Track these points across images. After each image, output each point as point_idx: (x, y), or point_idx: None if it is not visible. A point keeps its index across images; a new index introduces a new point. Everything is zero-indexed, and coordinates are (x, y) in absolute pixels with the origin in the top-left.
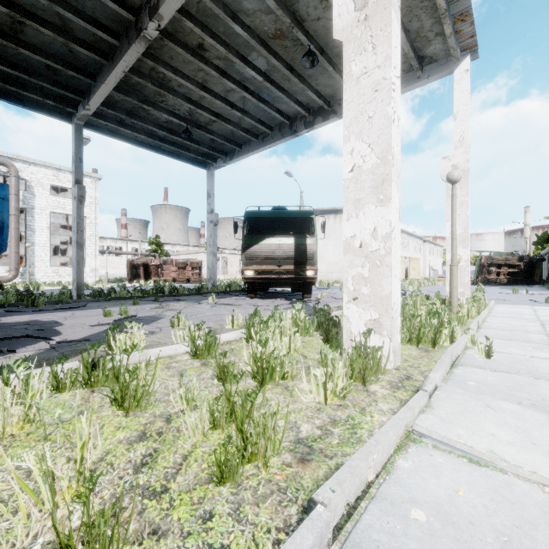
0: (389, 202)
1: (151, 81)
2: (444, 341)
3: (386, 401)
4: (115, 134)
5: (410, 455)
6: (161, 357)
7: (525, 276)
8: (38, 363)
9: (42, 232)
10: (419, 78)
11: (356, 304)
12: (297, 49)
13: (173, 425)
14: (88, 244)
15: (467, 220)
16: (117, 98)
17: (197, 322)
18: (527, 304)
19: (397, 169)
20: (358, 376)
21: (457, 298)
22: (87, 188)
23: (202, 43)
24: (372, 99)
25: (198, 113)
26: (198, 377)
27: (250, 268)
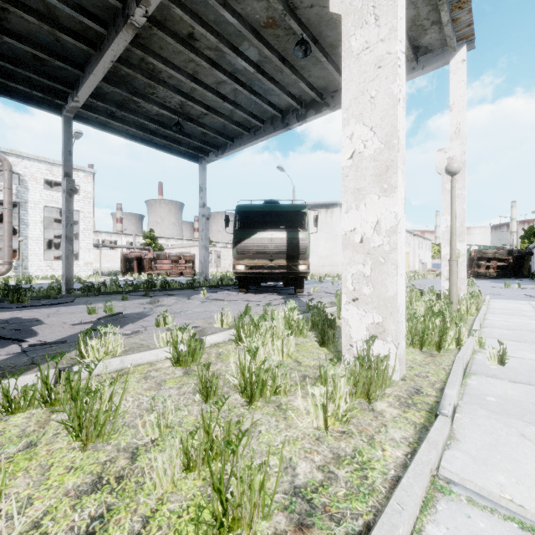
0: (395, 191)
1: (140, 72)
2: (450, 344)
3: (397, 426)
4: (106, 127)
5: (441, 517)
6: (140, 364)
7: (514, 270)
8: (1, 371)
9: (36, 225)
10: (413, 69)
11: (356, 305)
12: (289, 38)
13: (139, 464)
14: (82, 238)
15: (464, 214)
16: (106, 90)
17: (185, 320)
18: (523, 299)
19: (402, 155)
20: (361, 390)
21: (457, 294)
22: (80, 182)
23: (192, 32)
24: (375, 77)
25: (189, 106)
26: (178, 391)
27: (242, 263)
